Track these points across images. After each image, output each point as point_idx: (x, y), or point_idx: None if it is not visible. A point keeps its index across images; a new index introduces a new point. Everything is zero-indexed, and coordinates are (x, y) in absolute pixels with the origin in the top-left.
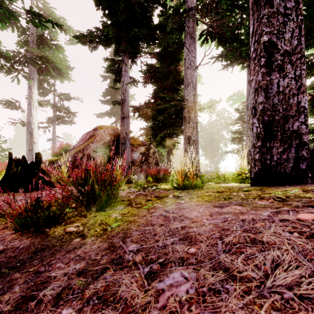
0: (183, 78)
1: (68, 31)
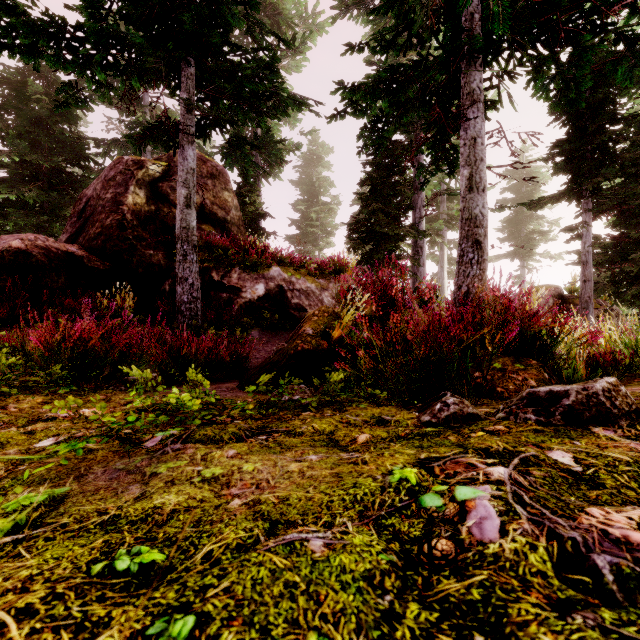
0: None
1: None
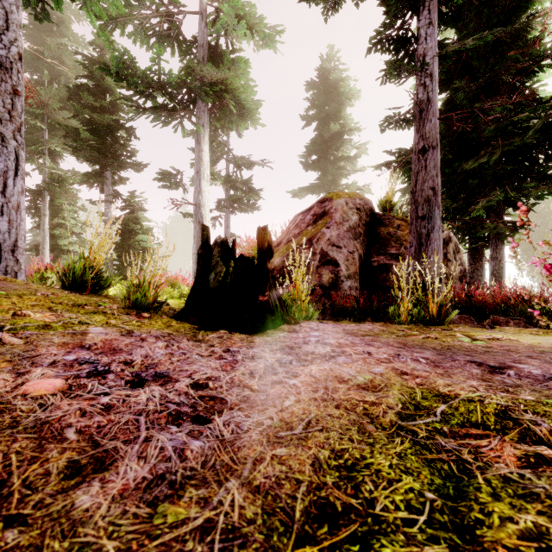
0: (544, 49)
1: (257, 29)
